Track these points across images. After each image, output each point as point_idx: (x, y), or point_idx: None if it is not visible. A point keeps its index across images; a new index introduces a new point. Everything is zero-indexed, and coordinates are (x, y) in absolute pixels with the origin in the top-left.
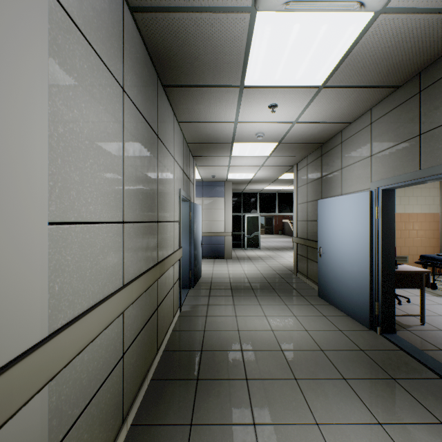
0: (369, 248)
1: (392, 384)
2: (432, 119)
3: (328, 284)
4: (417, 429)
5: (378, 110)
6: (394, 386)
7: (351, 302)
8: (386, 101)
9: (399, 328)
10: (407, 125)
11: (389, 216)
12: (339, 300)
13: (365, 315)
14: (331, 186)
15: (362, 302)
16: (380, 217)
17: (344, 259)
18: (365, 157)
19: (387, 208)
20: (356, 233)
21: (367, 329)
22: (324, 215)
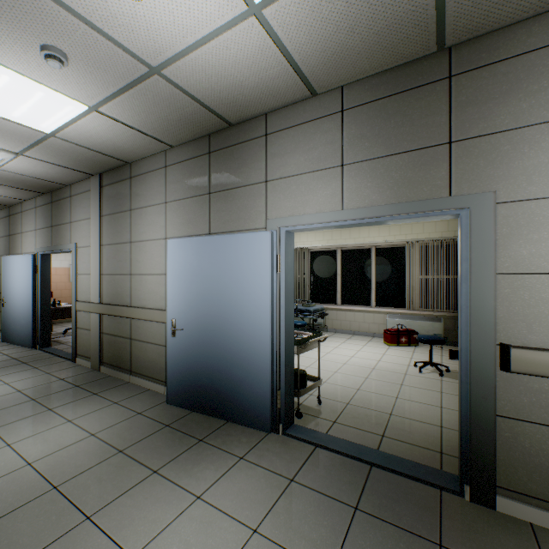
0: (32, 293)
1: (22, 365)
2: (56, 220)
3: (10, 328)
4: (19, 373)
5: (39, 201)
6: (22, 365)
7: (24, 335)
8: (42, 198)
9: (59, 344)
10: (49, 218)
11: (47, 271)
12: (17, 337)
13: (31, 340)
14: (17, 245)
15: (29, 332)
16: (40, 272)
17: (20, 304)
18: (34, 229)
19: (45, 267)
20: (26, 283)
21: (32, 349)
22: (7, 269)
